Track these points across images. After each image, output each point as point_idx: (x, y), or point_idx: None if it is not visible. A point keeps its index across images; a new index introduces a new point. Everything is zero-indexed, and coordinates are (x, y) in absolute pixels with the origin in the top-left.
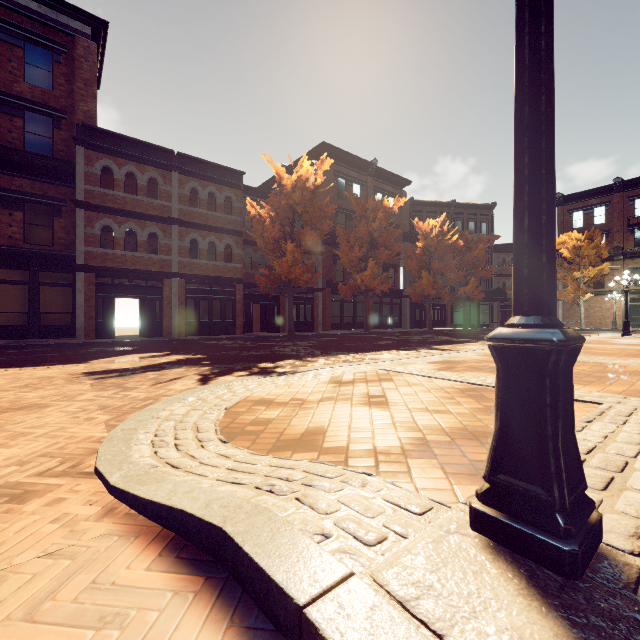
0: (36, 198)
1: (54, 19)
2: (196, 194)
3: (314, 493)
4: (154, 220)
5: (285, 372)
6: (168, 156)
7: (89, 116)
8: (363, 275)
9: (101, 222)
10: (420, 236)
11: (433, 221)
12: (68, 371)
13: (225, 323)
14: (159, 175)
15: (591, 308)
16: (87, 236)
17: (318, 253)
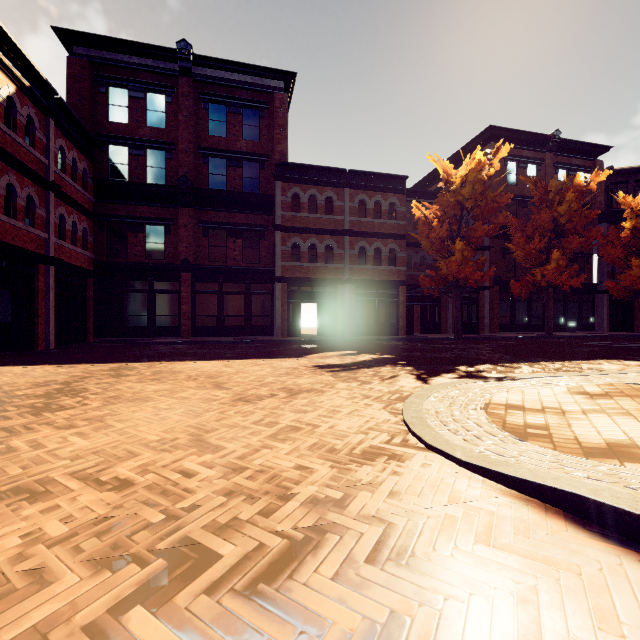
0: (249, 227)
1: (260, 84)
2: (363, 205)
3: None
4: (330, 234)
5: (502, 378)
6: (341, 175)
7: (283, 155)
8: (544, 269)
9: (291, 240)
10: (628, 214)
11: None
12: (300, 364)
13: (389, 324)
14: (334, 193)
15: None
16: (282, 253)
17: (484, 248)
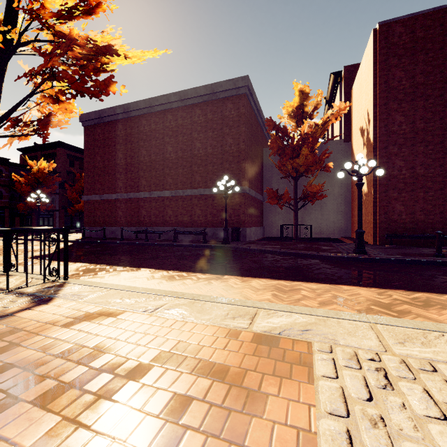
0: None
1: None
2: None
3: None
4: None
5: None
6: None
7: None
8: (79, 205)
9: None
10: None
11: None
12: None
13: None
14: None
15: None
16: None
17: (56, 193)
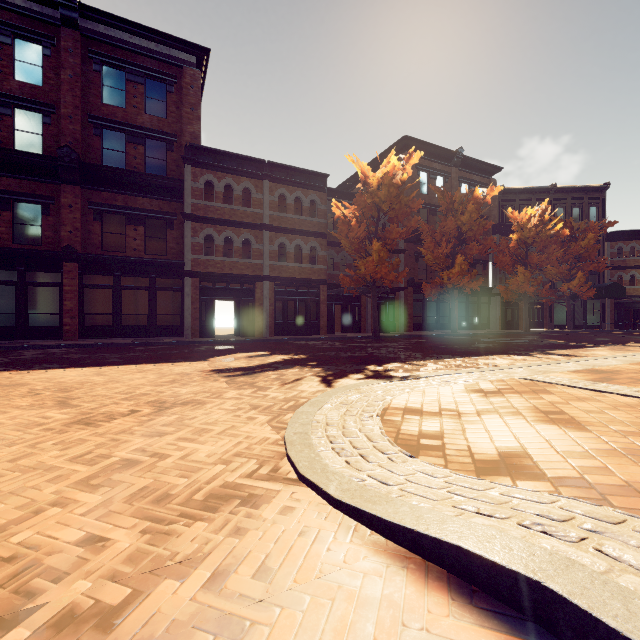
0: (154, 214)
1: (167, 55)
2: (284, 200)
3: (614, 544)
4: (248, 227)
5: (406, 377)
6: (259, 166)
7: (194, 137)
8: (450, 272)
9: (204, 232)
10: (515, 227)
11: (531, 210)
12: (197, 368)
13: (310, 324)
14: (252, 185)
15: None
16: (193, 245)
17: (400, 251)
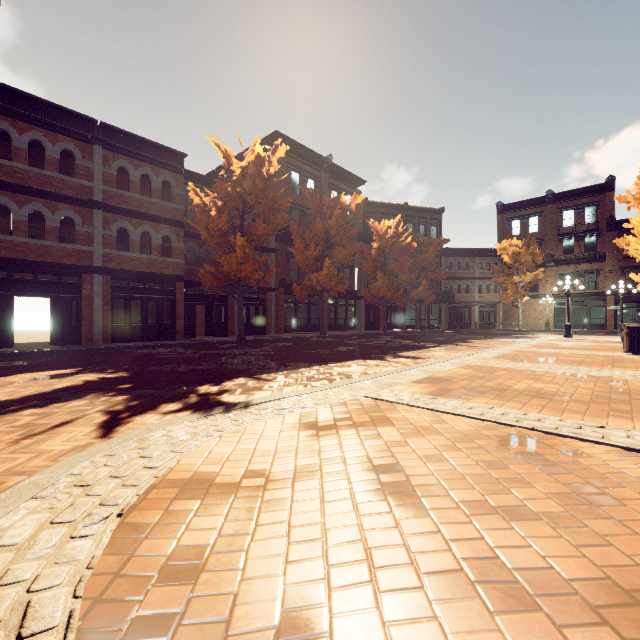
0: None
1: None
2: (126, 175)
3: None
4: (69, 202)
5: (234, 405)
6: (88, 126)
7: None
8: (319, 275)
9: None
10: (375, 236)
11: (388, 222)
12: None
13: (163, 327)
14: (76, 147)
15: (527, 310)
16: None
17: (271, 250)
